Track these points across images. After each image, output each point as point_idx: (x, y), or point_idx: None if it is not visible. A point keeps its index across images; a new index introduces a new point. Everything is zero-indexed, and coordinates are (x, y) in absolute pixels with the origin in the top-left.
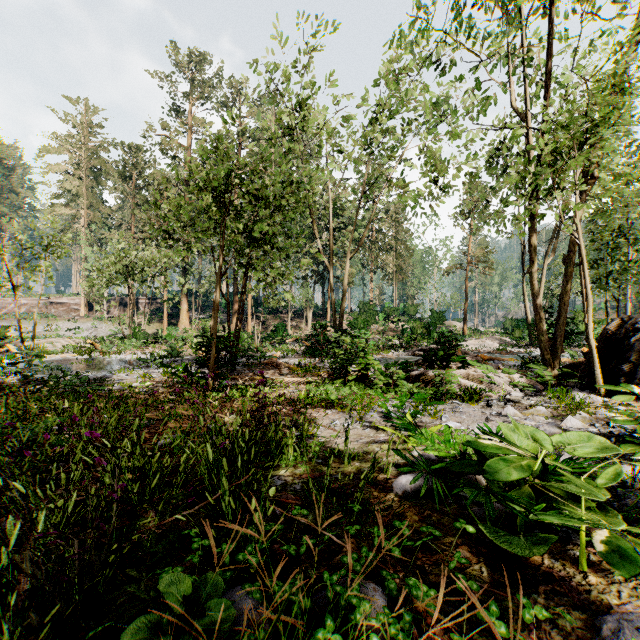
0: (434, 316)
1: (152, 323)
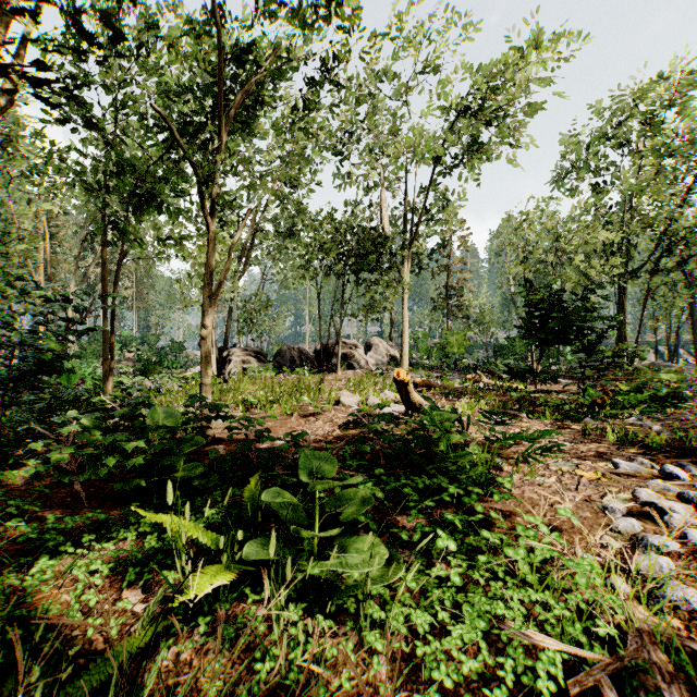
0: (174, 346)
1: None
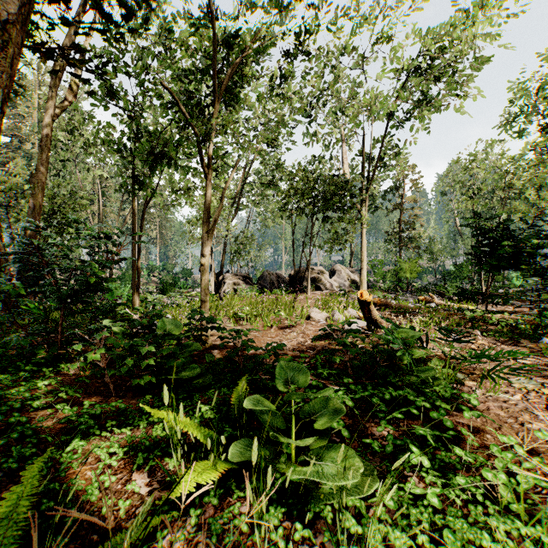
0: (185, 272)
1: None
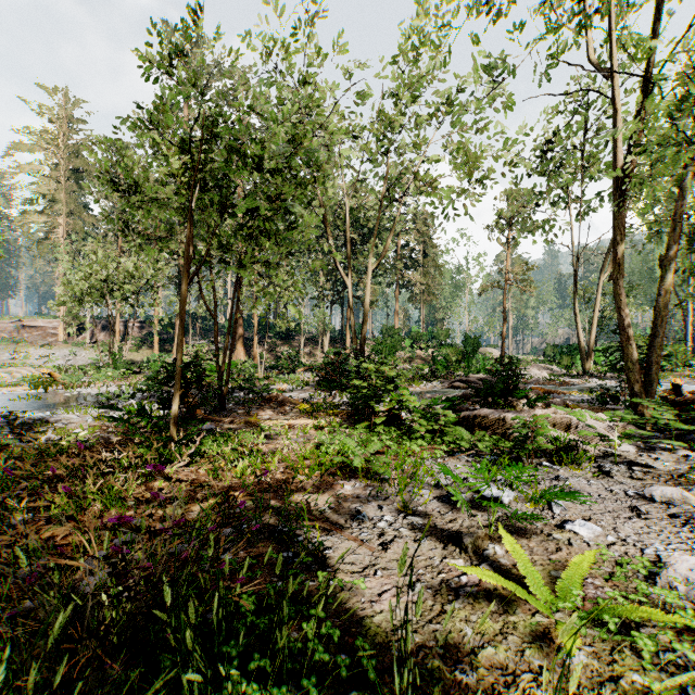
0: (468, 342)
1: (142, 350)
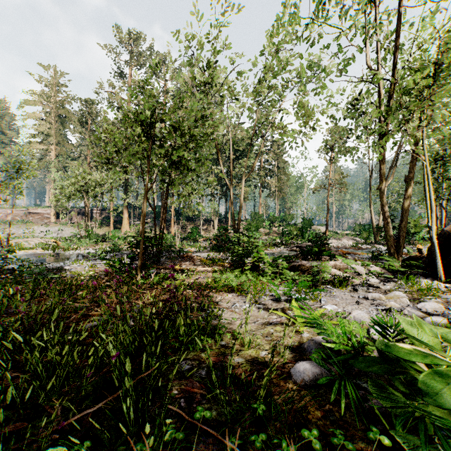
0: (305, 222)
1: (102, 227)
